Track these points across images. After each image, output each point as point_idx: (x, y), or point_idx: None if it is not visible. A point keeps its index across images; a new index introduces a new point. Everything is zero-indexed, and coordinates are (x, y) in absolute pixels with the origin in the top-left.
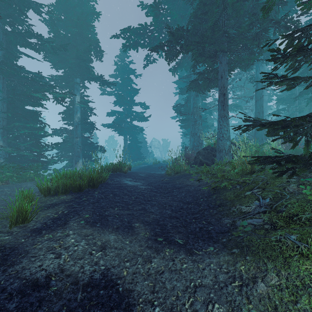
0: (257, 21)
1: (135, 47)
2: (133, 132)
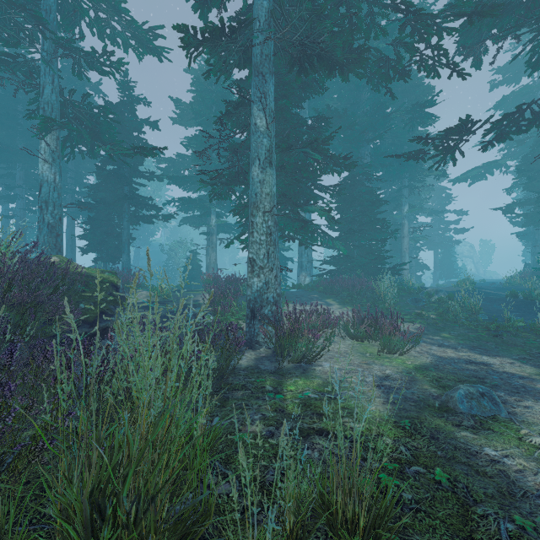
0: None
1: (464, 180)
2: (446, 245)
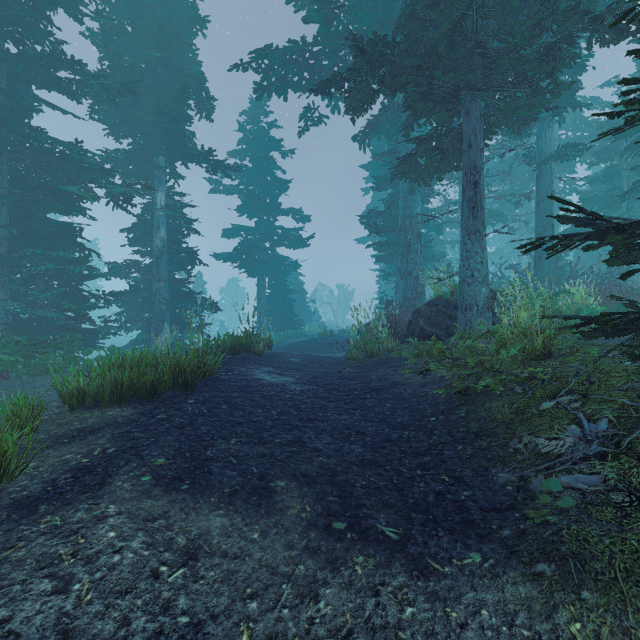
0: (551, 17)
1: (281, 89)
2: (278, 270)
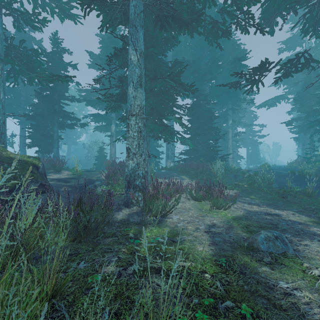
0: None
1: (264, 106)
2: (254, 145)
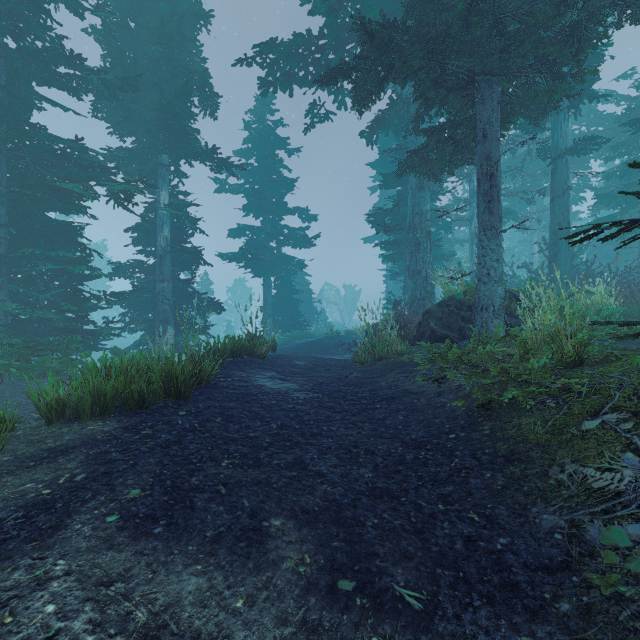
0: None
1: (286, 85)
2: (284, 270)
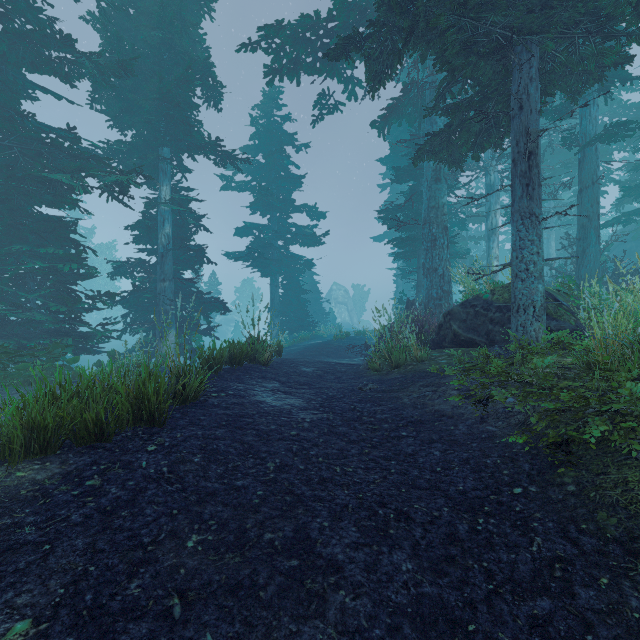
0: None
1: (293, 72)
2: (292, 269)
